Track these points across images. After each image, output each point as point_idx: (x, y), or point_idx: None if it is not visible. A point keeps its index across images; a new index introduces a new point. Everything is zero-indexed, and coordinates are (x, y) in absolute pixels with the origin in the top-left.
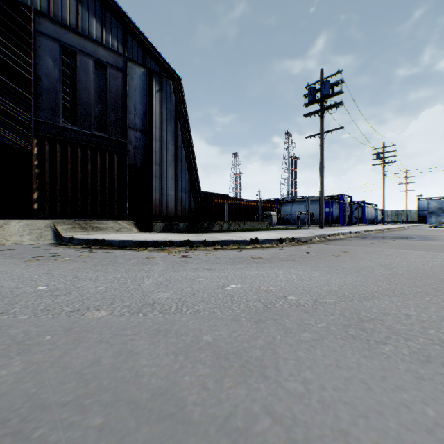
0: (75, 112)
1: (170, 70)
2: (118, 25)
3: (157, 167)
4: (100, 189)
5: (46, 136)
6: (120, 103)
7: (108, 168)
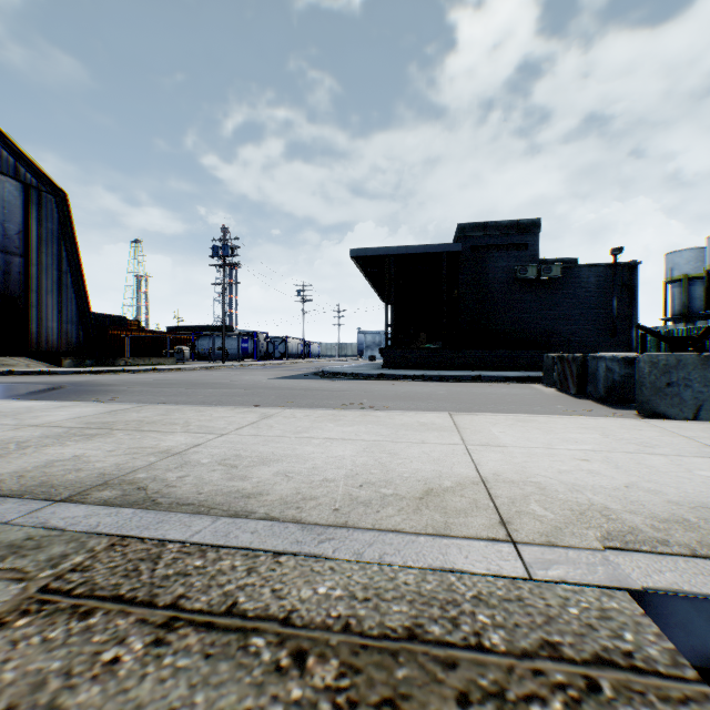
0: None
1: (53, 184)
2: None
3: (35, 295)
4: None
5: None
6: None
7: None
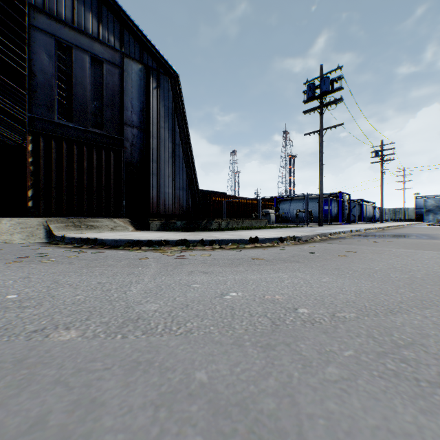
0: (71, 108)
1: (167, 66)
2: (115, 20)
3: (154, 164)
4: (97, 186)
5: (41, 132)
6: (117, 100)
7: (104, 165)
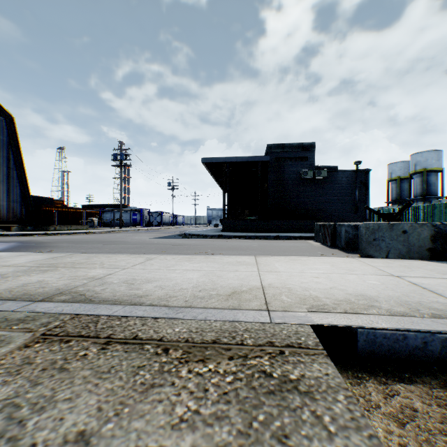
0: None
1: (4, 110)
2: None
3: None
4: None
5: None
6: None
7: None
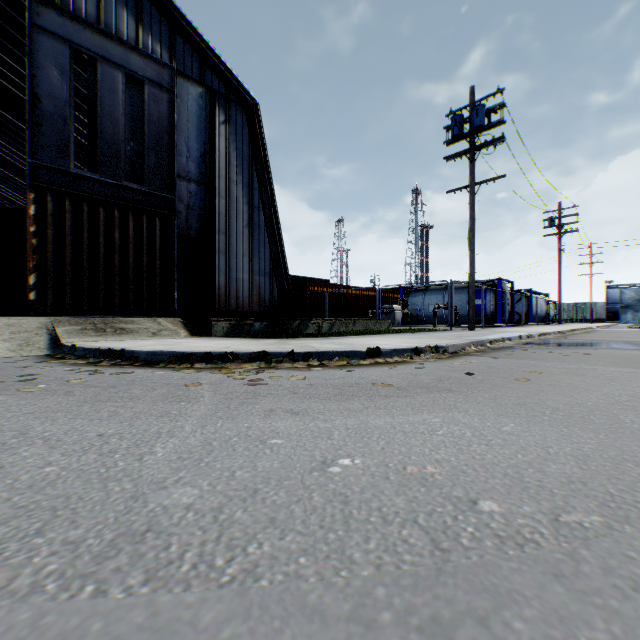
0: (96, 152)
1: (241, 91)
2: (163, 20)
3: (221, 237)
4: (135, 269)
5: (49, 188)
6: (165, 139)
7: (146, 238)
